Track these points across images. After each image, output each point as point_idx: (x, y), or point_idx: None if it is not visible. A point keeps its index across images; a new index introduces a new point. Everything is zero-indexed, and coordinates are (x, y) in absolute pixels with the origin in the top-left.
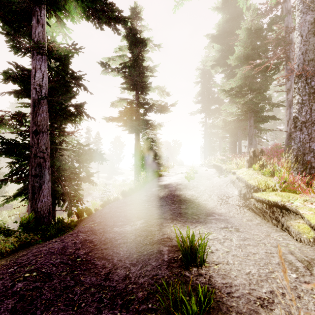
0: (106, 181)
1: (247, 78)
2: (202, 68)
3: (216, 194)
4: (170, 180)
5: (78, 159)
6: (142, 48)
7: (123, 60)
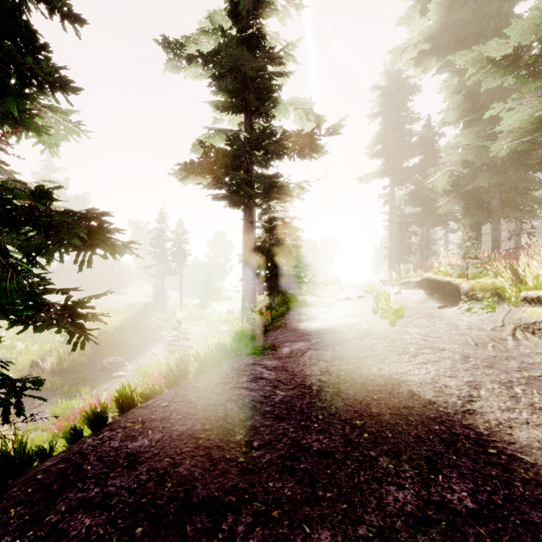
0: (196, 313)
1: None
2: (384, 85)
3: (524, 379)
4: (330, 318)
5: (3, 243)
6: None
7: (217, 43)
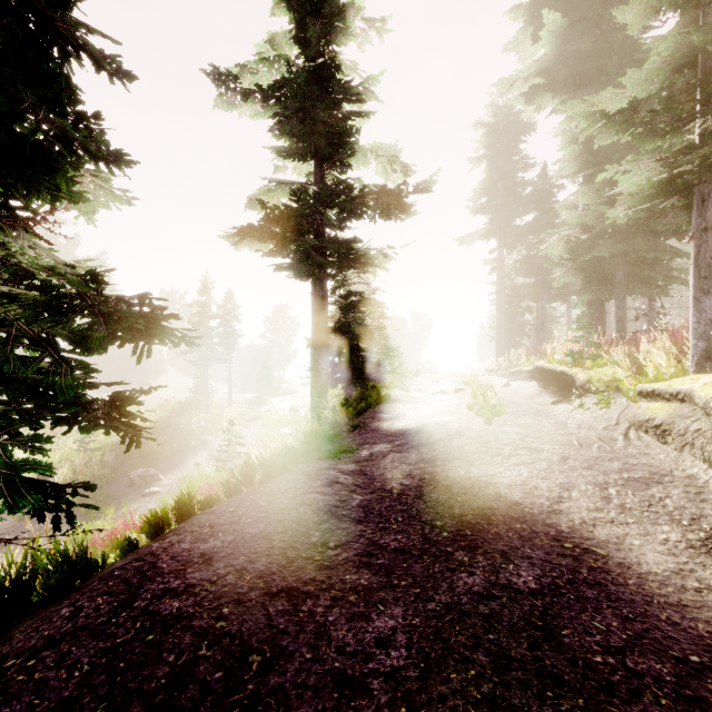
0: (249, 412)
1: (682, 73)
2: (490, 122)
3: (622, 480)
4: (418, 417)
5: (51, 333)
6: (331, 23)
7: (279, 73)
